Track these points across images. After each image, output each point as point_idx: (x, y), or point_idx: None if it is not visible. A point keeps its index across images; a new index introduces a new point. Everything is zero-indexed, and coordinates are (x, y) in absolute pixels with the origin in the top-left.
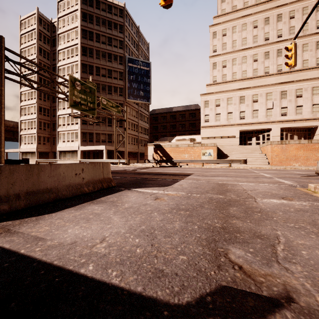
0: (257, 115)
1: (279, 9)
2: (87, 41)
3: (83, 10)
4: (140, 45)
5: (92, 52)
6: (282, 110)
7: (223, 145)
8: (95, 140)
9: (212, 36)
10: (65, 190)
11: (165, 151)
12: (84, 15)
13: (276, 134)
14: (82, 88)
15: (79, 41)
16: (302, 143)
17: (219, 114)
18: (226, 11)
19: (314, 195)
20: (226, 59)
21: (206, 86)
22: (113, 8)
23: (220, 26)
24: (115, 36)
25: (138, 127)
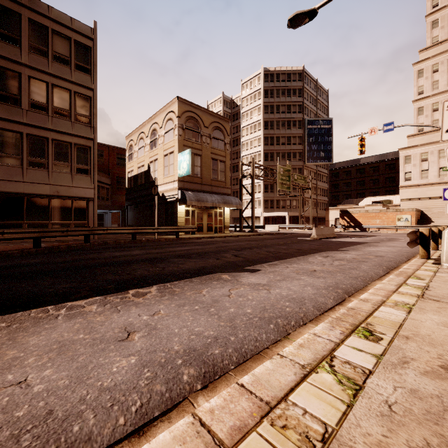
0: None
1: None
2: (268, 115)
3: (265, 88)
4: (319, 98)
5: (273, 124)
6: None
7: (431, 207)
8: (276, 206)
9: (416, 75)
10: (326, 235)
11: (353, 216)
12: (266, 92)
13: None
14: (284, 172)
15: (261, 117)
16: None
17: (426, 170)
18: (438, 38)
19: None
20: (438, 100)
21: (407, 138)
22: (292, 75)
23: (429, 61)
24: (294, 102)
25: (316, 189)
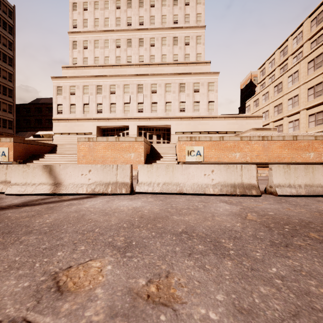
0: (115, 109)
1: None
2: None
3: None
4: None
5: None
6: (139, 106)
7: None
8: None
9: (71, 7)
10: None
11: None
12: None
13: (133, 132)
14: None
15: None
16: (110, 140)
17: (74, 105)
18: None
19: None
20: (88, 39)
21: (62, 69)
22: None
23: None
24: None
25: None
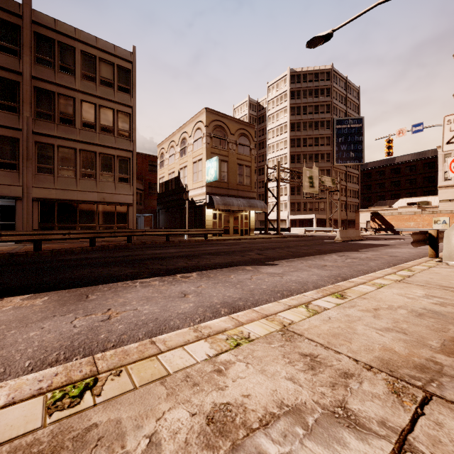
0: None
1: None
2: (295, 116)
3: (291, 89)
4: (349, 96)
5: (300, 126)
6: None
7: None
8: (303, 209)
9: None
10: (351, 238)
11: (384, 219)
12: (293, 94)
13: None
14: (310, 174)
15: (288, 119)
16: None
17: None
18: None
19: None
20: None
21: None
22: (320, 74)
23: None
24: (322, 102)
25: (346, 191)
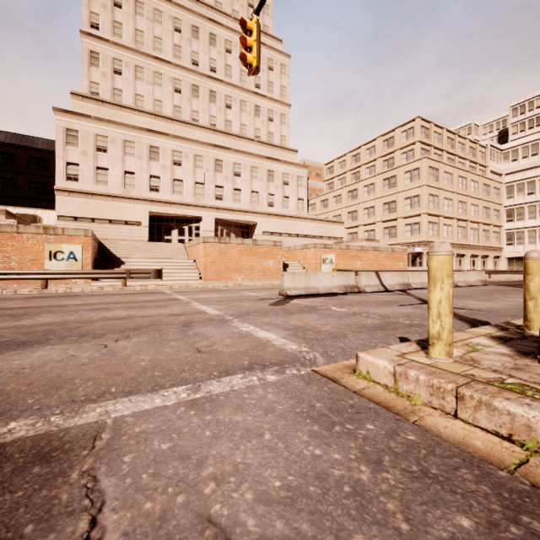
0: (181, 189)
1: (213, 25)
2: None
3: None
4: None
5: None
6: (217, 191)
7: (114, 238)
8: None
9: None
10: None
11: None
12: None
13: (209, 227)
14: None
15: None
16: (246, 243)
17: (105, 169)
18: None
19: (446, 432)
20: (122, 58)
21: (72, 96)
22: None
23: None
24: None
25: None
